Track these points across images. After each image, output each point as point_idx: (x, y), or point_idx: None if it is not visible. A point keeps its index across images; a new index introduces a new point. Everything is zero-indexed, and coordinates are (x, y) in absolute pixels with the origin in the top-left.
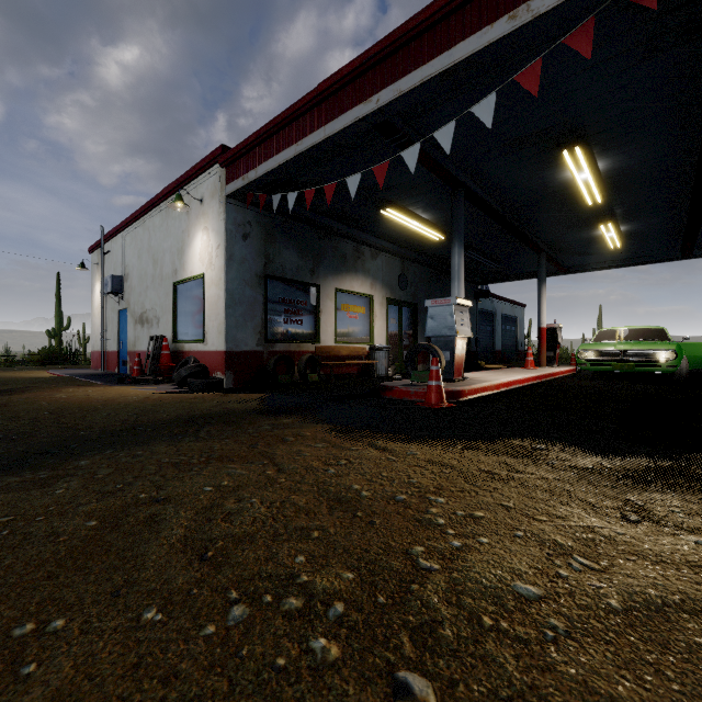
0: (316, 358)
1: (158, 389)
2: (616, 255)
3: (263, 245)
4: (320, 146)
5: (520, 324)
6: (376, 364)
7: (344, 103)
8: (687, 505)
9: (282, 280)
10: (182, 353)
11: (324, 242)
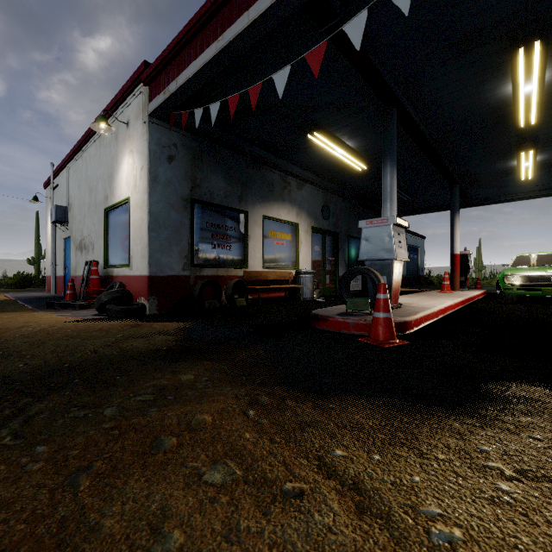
0: (244, 282)
1: (75, 316)
2: (521, 187)
3: (190, 168)
4: (244, 38)
5: (421, 253)
6: (302, 288)
7: None
8: None
9: (210, 205)
10: (112, 278)
11: (252, 171)
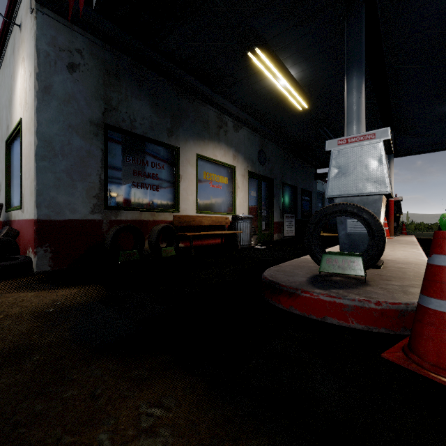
0: (172, 228)
1: None
2: None
3: (102, 85)
4: None
5: None
6: (239, 234)
7: None
8: None
9: (130, 134)
10: (10, 223)
11: (184, 102)
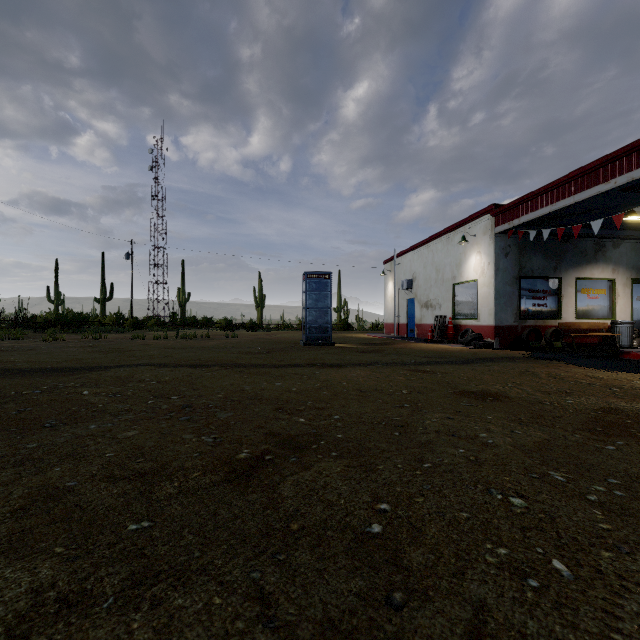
0: (559, 330)
1: (455, 346)
2: None
3: (518, 257)
4: (570, 206)
5: None
6: (618, 336)
7: (589, 183)
8: None
9: (531, 278)
10: (459, 326)
11: (565, 245)
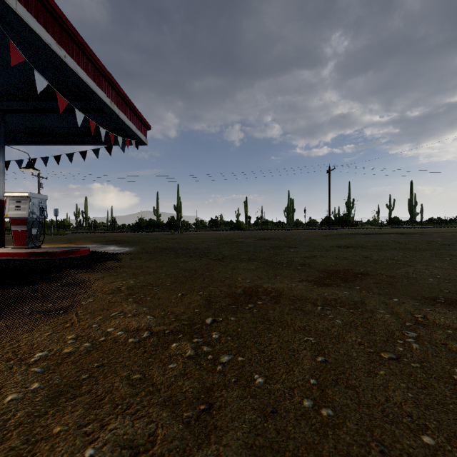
0: None
1: None
2: None
3: None
4: None
5: None
6: None
7: None
8: (40, 304)
9: None
10: None
11: None
